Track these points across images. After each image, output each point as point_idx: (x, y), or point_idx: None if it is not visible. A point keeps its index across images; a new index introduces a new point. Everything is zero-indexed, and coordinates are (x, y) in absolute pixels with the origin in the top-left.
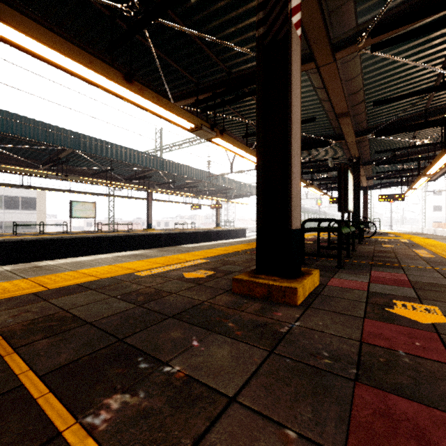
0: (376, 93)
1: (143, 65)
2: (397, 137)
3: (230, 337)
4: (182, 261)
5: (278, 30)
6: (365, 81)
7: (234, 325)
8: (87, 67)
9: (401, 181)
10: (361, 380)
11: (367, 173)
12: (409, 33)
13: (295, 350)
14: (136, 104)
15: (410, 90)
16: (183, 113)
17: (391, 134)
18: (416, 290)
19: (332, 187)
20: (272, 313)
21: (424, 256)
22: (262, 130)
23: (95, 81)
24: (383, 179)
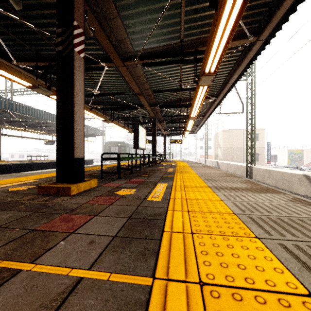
0: (155, 85)
1: None
2: (173, 109)
3: (16, 211)
4: (14, 182)
5: (70, 50)
6: (148, 78)
7: (24, 206)
8: None
9: (180, 133)
10: (67, 213)
11: (164, 127)
12: (157, 63)
13: (48, 210)
14: None
15: (170, 88)
16: (20, 74)
17: (167, 108)
18: (139, 185)
19: (148, 134)
20: (53, 200)
21: (168, 171)
22: (61, 103)
23: None
24: (172, 131)
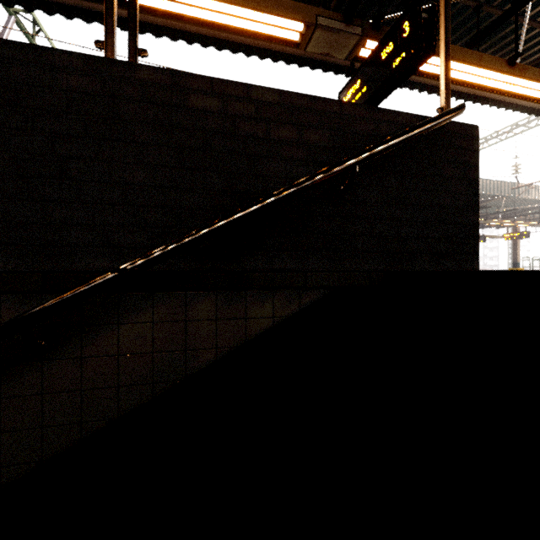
0: None
1: (482, 51)
2: None
3: None
4: None
5: None
6: None
7: None
8: (477, 66)
9: None
10: None
11: None
12: None
13: None
14: (503, 92)
15: None
16: None
17: None
18: None
19: None
20: None
21: None
22: None
23: (472, 80)
24: None
